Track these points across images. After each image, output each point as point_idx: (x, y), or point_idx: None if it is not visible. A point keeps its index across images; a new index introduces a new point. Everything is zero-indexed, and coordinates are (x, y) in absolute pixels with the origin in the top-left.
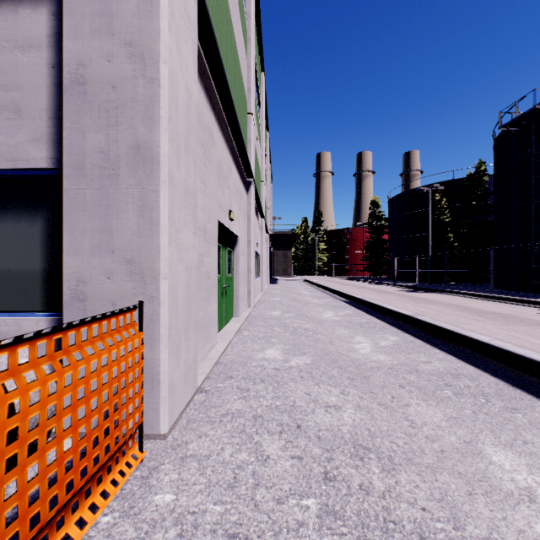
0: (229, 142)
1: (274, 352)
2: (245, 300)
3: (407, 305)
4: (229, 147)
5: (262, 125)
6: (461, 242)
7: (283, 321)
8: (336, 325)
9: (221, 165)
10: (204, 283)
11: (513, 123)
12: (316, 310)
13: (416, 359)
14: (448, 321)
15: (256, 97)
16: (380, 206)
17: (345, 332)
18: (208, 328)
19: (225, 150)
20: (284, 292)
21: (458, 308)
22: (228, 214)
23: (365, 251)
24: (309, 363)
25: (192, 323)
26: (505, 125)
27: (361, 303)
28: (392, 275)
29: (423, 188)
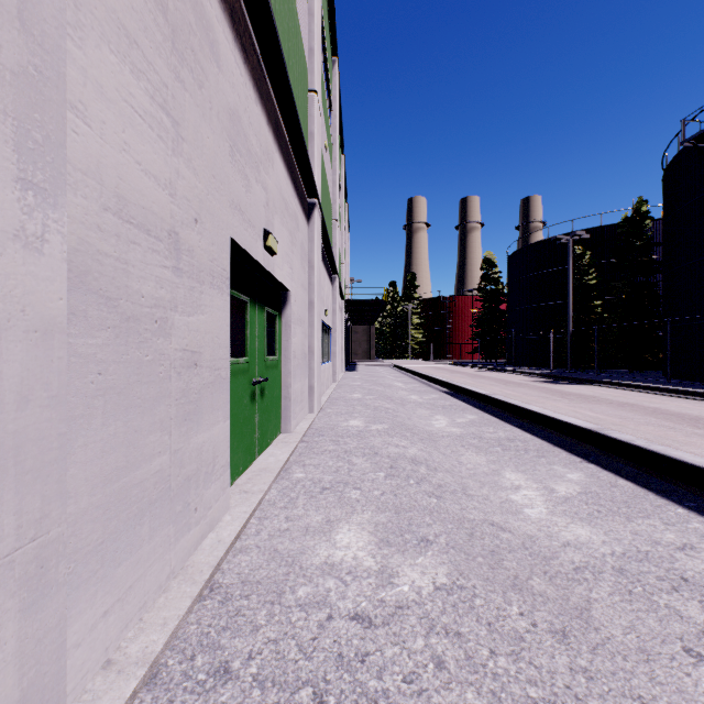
0: (267, 99)
1: (355, 537)
2: (305, 401)
3: (561, 406)
4: (267, 109)
5: (335, 136)
6: (615, 312)
7: (368, 442)
8: (459, 444)
9: (241, 125)
10: (173, 378)
11: (703, 136)
12: (419, 413)
13: (657, 538)
14: (654, 439)
15: (324, 84)
16: (495, 265)
17: (480, 462)
18: (193, 490)
19: (255, 105)
20: (367, 384)
21: (645, 411)
22: (262, 238)
23: (476, 326)
24: (444, 584)
25: (7, 567)
26: (692, 138)
27: (488, 402)
28: (514, 359)
29: (562, 237)
